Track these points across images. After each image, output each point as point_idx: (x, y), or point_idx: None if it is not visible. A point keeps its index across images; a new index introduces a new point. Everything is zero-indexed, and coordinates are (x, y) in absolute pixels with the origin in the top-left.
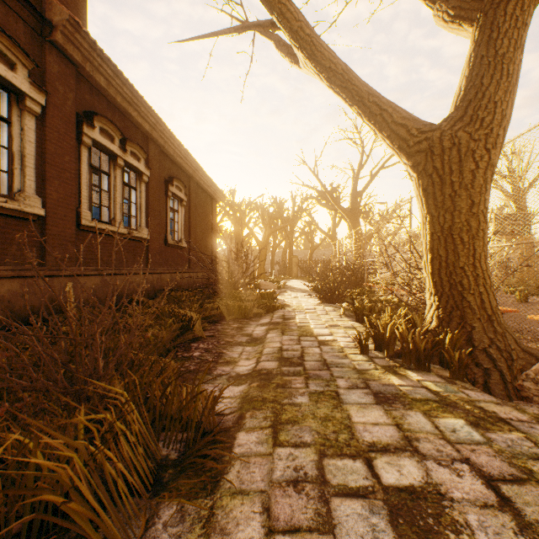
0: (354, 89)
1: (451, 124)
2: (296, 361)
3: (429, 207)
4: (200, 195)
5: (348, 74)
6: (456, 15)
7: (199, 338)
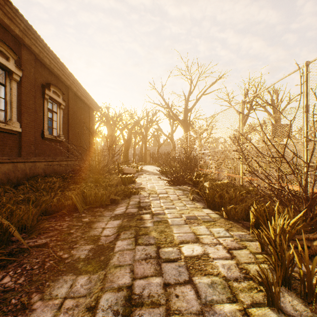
0: None
1: None
2: None
3: None
4: (78, 103)
5: None
6: None
7: (21, 253)
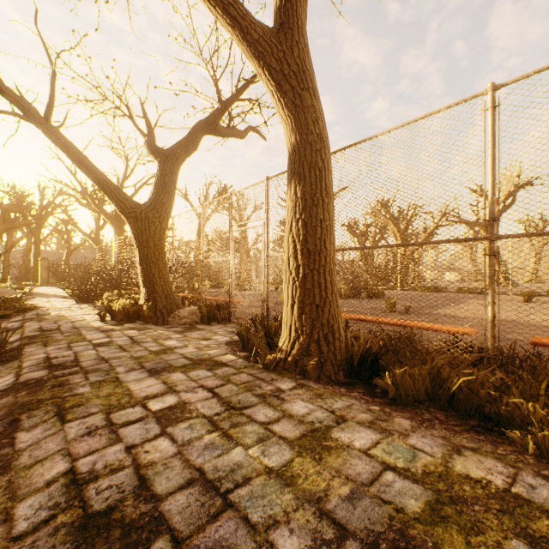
0: (96, 176)
1: (146, 207)
2: (55, 330)
3: (138, 244)
4: None
5: (91, 167)
6: (152, 154)
7: None
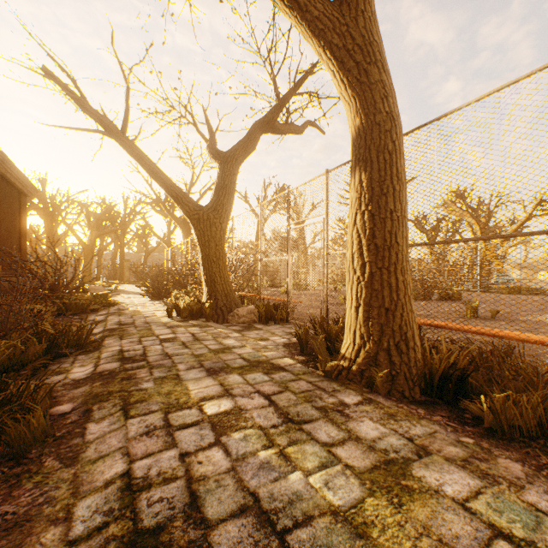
0: (164, 182)
1: (208, 209)
2: (131, 324)
3: (200, 244)
4: (4, 189)
5: (160, 174)
6: (213, 157)
7: None
